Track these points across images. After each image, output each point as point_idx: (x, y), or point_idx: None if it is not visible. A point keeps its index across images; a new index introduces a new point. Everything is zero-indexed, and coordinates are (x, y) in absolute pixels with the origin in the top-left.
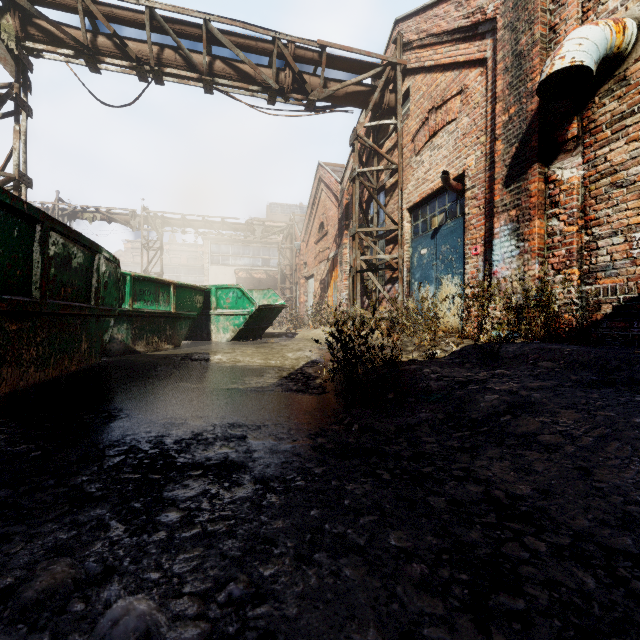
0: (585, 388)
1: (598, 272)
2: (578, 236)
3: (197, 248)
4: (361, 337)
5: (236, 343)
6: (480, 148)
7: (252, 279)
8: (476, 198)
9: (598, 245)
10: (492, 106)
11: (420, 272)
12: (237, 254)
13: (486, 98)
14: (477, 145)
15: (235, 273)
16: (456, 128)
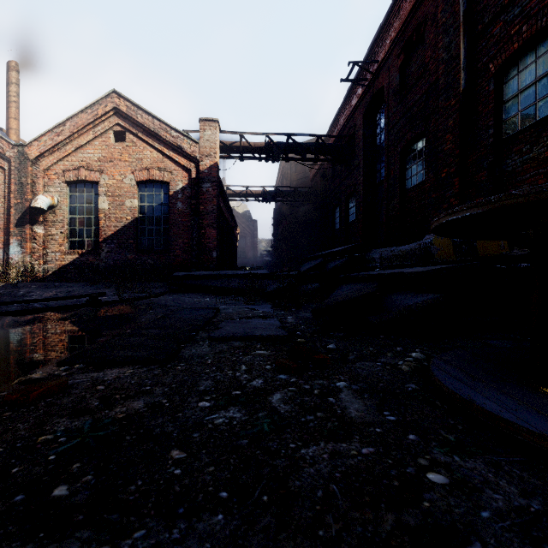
0: (43, 289)
1: (48, 262)
2: (43, 251)
3: None
4: None
5: None
6: (1, 203)
7: None
8: None
9: (48, 254)
10: (9, 191)
11: None
12: None
13: (5, 185)
14: None
15: None
16: None
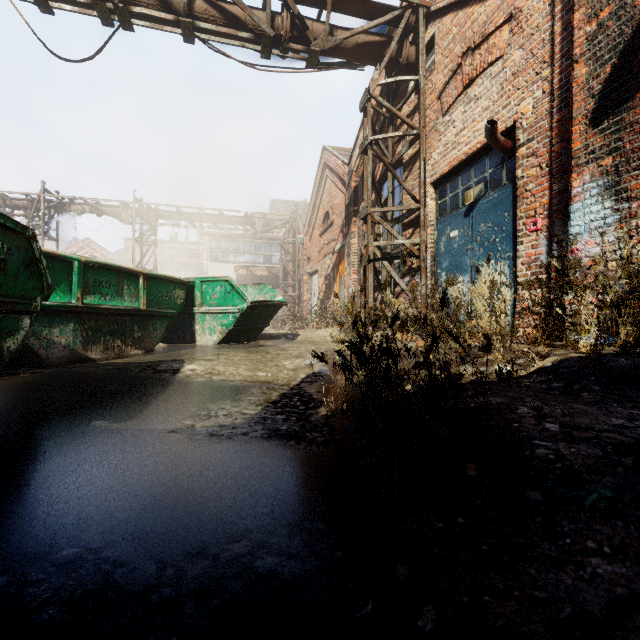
0: None
1: None
2: None
3: (199, 246)
4: (406, 349)
5: (226, 346)
6: (541, 86)
7: (253, 276)
8: (535, 154)
9: None
10: (563, 22)
11: (449, 259)
12: (237, 250)
13: (553, 14)
14: (536, 83)
15: (235, 270)
16: (503, 68)
